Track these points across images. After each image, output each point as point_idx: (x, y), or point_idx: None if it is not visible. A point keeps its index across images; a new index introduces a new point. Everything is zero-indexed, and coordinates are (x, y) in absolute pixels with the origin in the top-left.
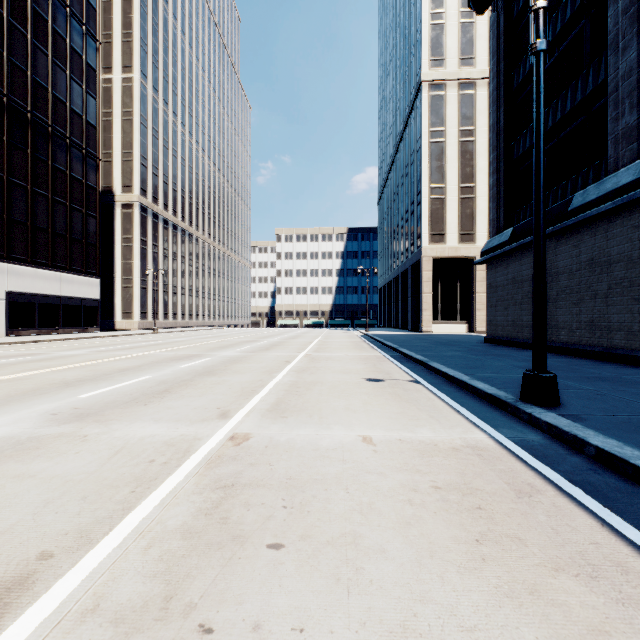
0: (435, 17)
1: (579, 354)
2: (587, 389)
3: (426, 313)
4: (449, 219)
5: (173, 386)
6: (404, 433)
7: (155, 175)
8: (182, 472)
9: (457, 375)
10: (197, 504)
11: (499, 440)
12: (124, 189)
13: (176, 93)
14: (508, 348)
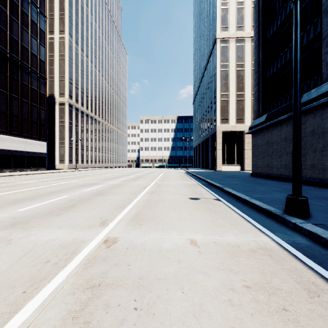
0: (223, 5)
1: (305, 183)
2: (321, 205)
3: (219, 160)
4: (231, 111)
5: (77, 203)
6: (216, 237)
7: (76, 88)
8: (65, 272)
9: (242, 196)
10: (69, 306)
11: (279, 242)
12: (60, 95)
13: (88, 45)
14: (265, 179)
